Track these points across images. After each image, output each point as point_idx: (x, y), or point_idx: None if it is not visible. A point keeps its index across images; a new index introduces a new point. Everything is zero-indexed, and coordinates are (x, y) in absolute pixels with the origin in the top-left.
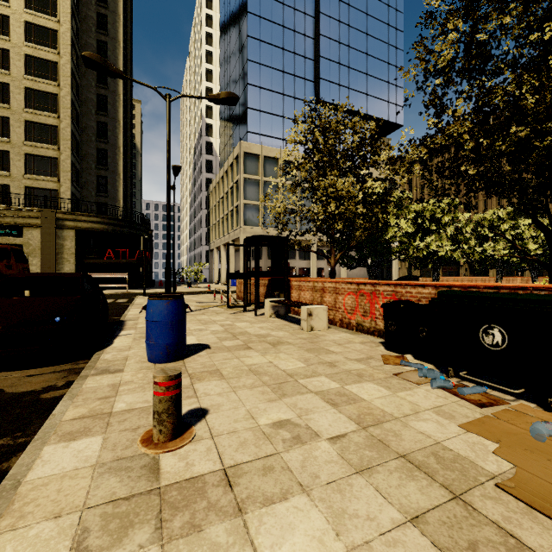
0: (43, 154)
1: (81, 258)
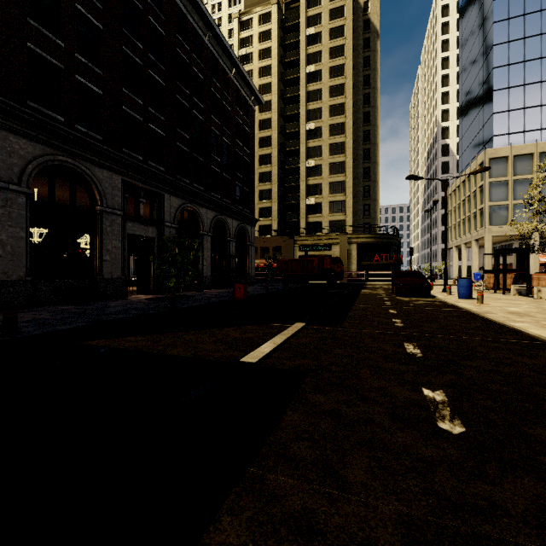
0: (337, 200)
1: (359, 261)
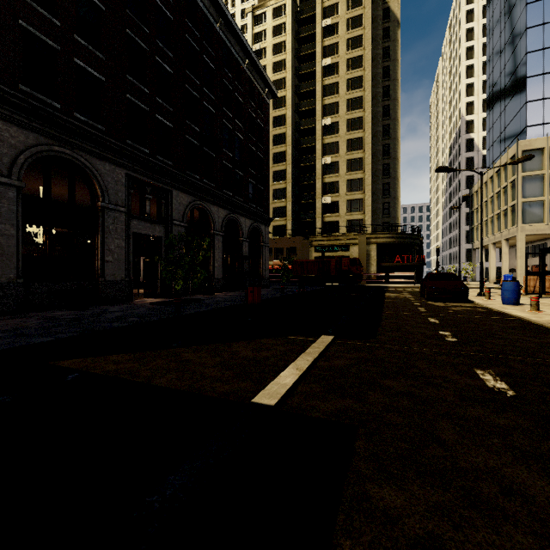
0: (355, 198)
1: (379, 262)
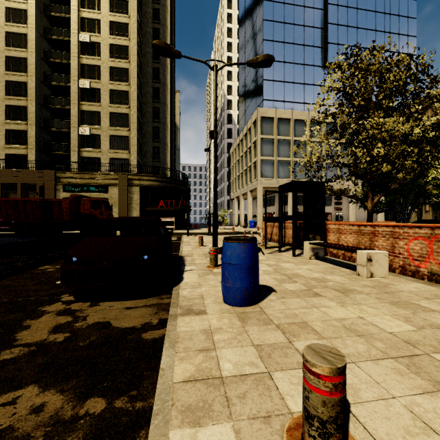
0: (120, 135)
1: (143, 207)
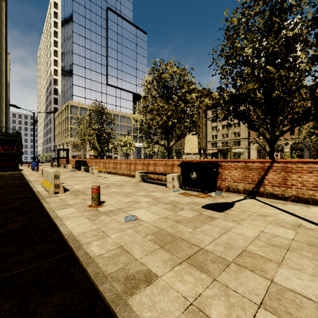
0: None
1: None
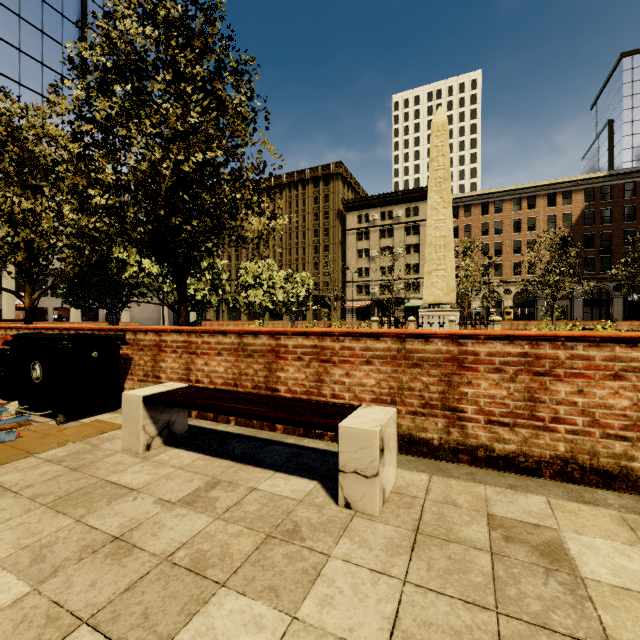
0: None
1: None
